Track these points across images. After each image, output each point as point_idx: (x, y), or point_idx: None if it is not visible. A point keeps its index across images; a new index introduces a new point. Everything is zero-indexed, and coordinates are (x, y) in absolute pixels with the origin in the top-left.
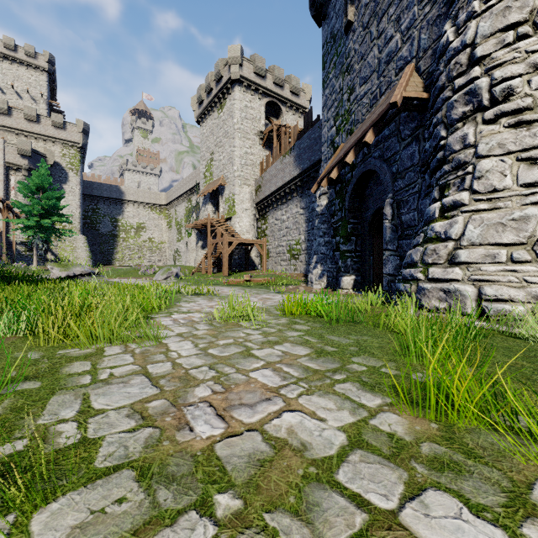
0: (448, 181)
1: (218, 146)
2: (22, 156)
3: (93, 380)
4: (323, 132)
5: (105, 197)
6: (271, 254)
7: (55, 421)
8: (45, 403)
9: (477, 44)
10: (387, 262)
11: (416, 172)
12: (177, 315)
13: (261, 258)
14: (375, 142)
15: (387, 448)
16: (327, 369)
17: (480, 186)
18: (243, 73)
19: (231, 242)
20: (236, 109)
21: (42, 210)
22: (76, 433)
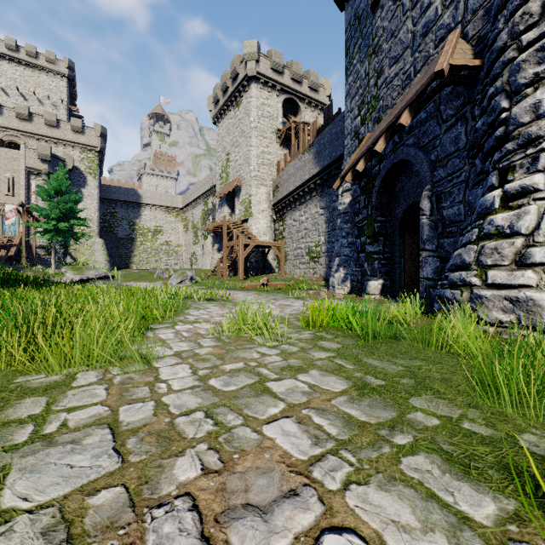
0: (512, 162)
1: (234, 146)
2: (42, 161)
3: (33, 435)
4: (345, 124)
5: (123, 201)
6: (289, 257)
7: None
8: None
9: None
10: (424, 264)
11: (462, 158)
12: (182, 326)
13: (278, 261)
14: (408, 128)
15: None
16: (379, 421)
17: None
18: (260, 69)
19: (247, 244)
20: (253, 107)
21: (60, 214)
22: None
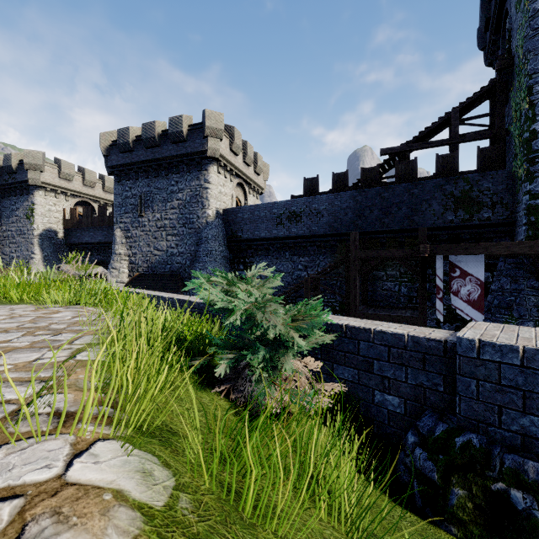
0: None
1: None
2: None
3: None
4: None
5: None
6: None
7: None
8: None
9: None
10: None
11: None
12: None
13: None
14: None
15: None
16: None
17: None
18: None
19: None
20: None
21: None
22: None
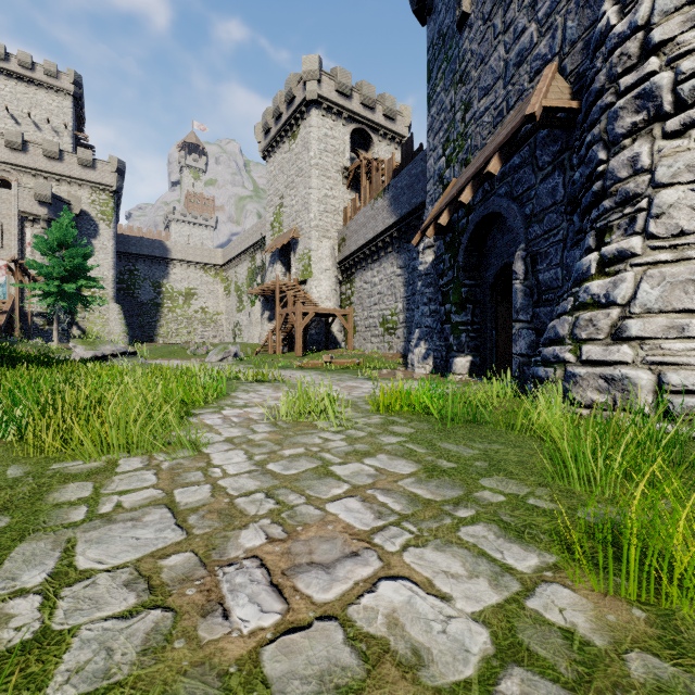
0: (610, 222)
1: (289, 188)
2: (40, 204)
3: (89, 514)
4: (428, 165)
5: (145, 256)
6: (359, 328)
7: (7, 593)
8: (4, 557)
9: (655, 24)
10: (517, 338)
11: (560, 213)
12: (230, 411)
13: (345, 333)
14: (500, 174)
15: (567, 664)
16: (444, 499)
17: (659, 227)
18: (322, 92)
19: (306, 312)
20: (313, 139)
21: (64, 272)
22: (34, 618)
